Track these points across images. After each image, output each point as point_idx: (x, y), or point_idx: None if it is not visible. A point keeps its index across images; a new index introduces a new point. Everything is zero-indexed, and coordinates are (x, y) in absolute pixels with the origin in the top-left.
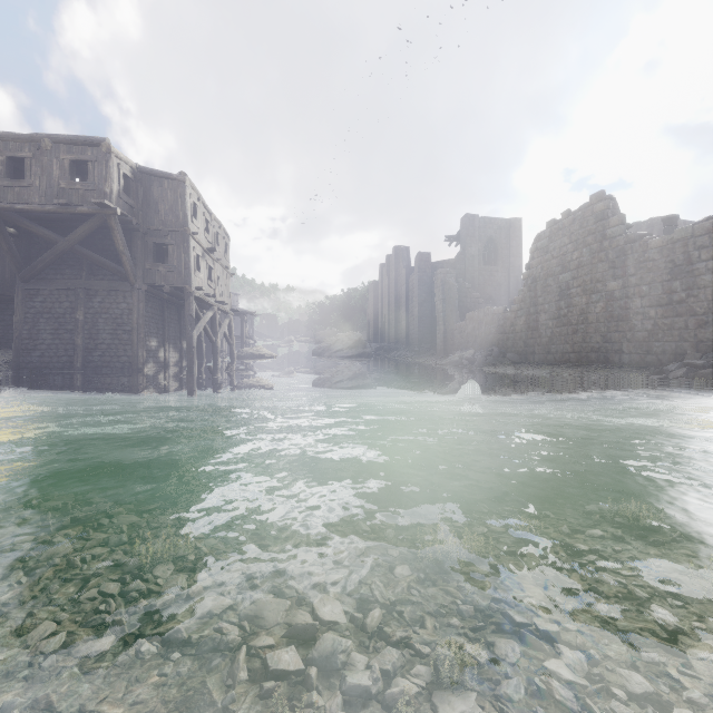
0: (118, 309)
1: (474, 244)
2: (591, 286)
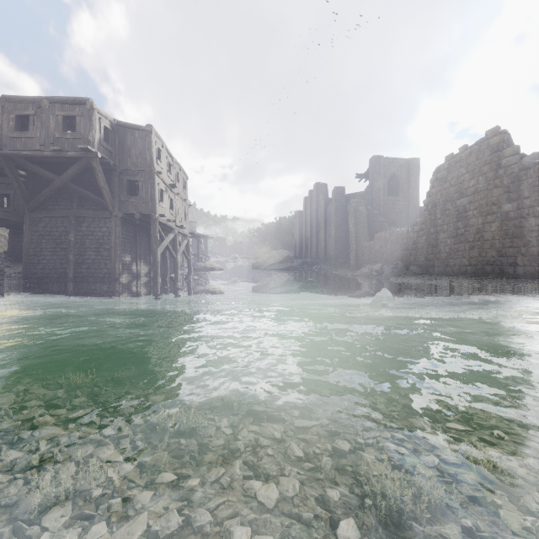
0: (100, 232)
1: (379, 179)
2: (486, 209)
